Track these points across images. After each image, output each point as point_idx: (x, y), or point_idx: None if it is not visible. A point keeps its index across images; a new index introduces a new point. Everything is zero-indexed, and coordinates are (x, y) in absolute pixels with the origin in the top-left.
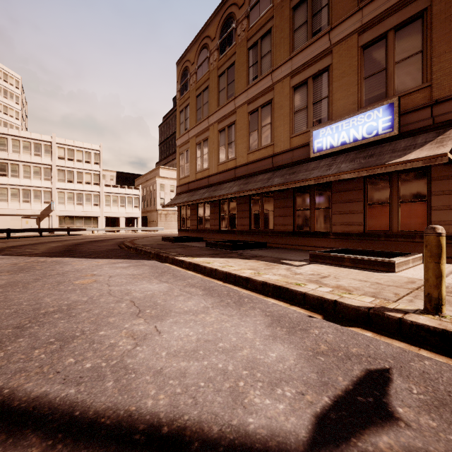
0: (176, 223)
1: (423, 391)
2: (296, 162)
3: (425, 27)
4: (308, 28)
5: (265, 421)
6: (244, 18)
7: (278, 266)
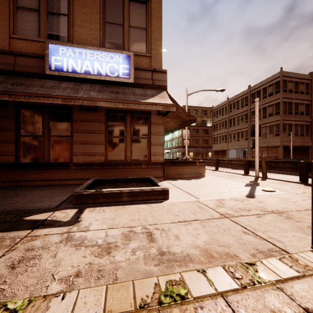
0: None
1: None
2: (21, 73)
3: (148, 13)
4: None
5: None
6: None
7: (39, 239)
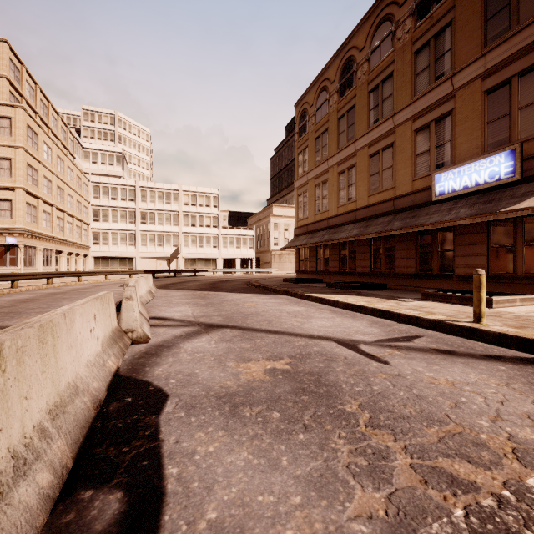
0: (291, 264)
1: (432, 340)
2: (418, 205)
3: None
4: (430, 73)
5: (359, 338)
6: (364, 61)
7: (389, 301)
